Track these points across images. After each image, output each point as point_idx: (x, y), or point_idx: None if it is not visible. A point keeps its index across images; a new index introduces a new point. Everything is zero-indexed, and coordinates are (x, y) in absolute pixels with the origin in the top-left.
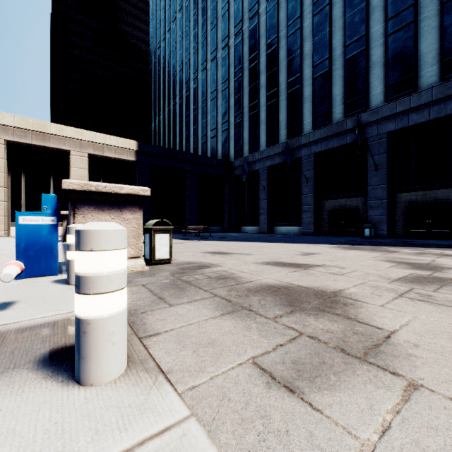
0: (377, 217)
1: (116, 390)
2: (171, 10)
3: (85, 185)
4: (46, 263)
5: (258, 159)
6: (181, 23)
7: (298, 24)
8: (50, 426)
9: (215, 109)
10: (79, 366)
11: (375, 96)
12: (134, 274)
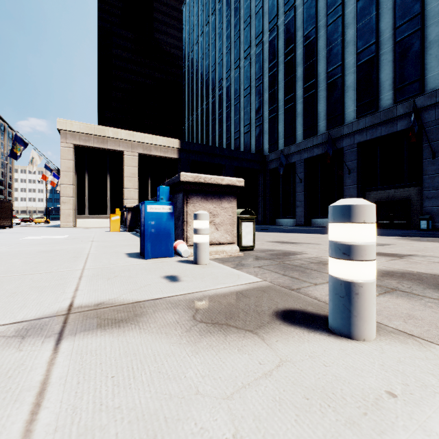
0: (435, 209)
1: (393, 346)
2: (204, 14)
3: (196, 177)
4: (165, 246)
5: (295, 151)
6: (214, 26)
7: (339, 11)
8: (380, 366)
9: (249, 105)
10: (349, 323)
11: (432, 78)
12: (235, 258)
